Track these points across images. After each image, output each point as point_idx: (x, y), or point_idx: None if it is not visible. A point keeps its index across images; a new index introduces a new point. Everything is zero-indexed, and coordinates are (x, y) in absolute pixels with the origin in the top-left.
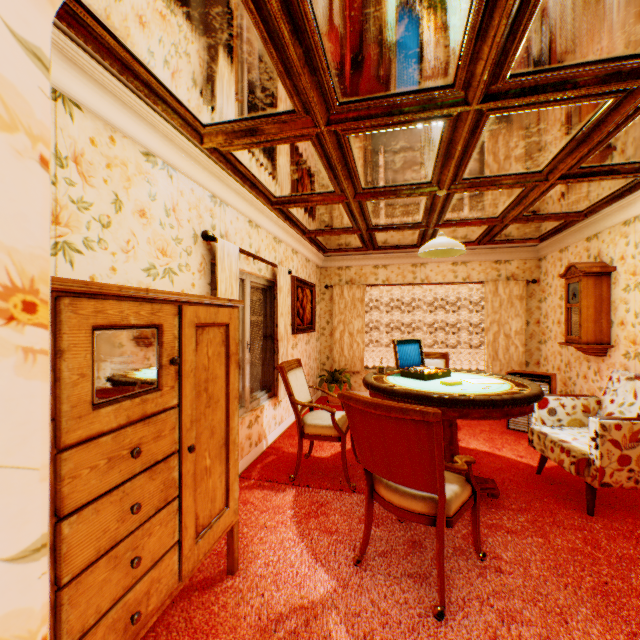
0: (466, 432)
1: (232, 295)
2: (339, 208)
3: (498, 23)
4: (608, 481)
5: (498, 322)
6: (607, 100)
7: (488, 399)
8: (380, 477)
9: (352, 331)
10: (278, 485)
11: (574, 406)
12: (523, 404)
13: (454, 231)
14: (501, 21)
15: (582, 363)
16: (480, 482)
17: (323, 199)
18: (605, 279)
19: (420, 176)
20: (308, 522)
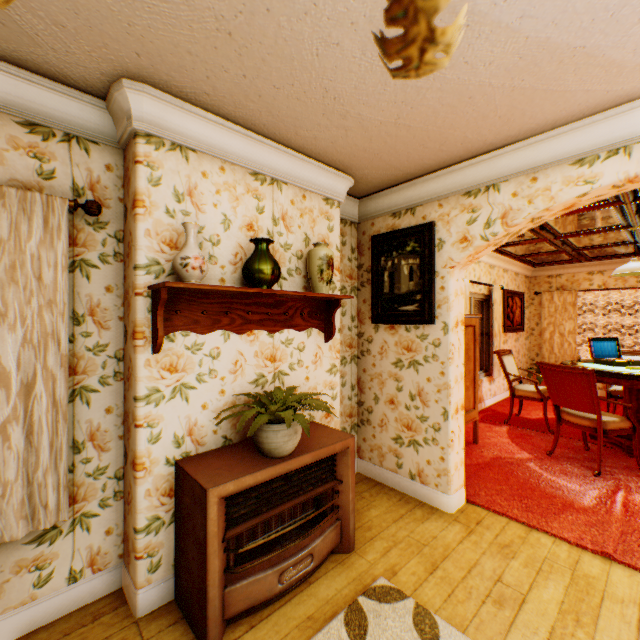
0: None
1: (466, 309)
2: (542, 243)
3: None
4: None
5: None
6: None
7: None
8: (563, 410)
9: (562, 332)
10: (495, 423)
11: None
12: None
13: None
14: None
15: None
16: None
17: (528, 242)
18: None
19: (608, 223)
20: (517, 439)
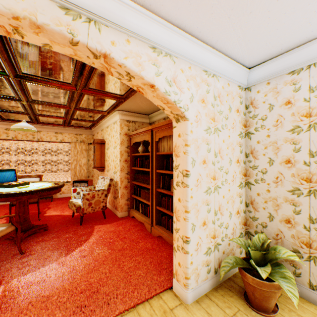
0: (53, 209)
1: None
2: None
3: (0, 58)
4: (86, 212)
5: (77, 160)
6: (69, 91)
7: (31, 191)
8: None
9: None
10: None
11: (87, 190)
12: (48, 191)
13: (48, 119)
14: (2, 57)
15: (101, 174)
16: (40, 226)
17: None
18: (104, 145)
19: (8, 93)
20: None
